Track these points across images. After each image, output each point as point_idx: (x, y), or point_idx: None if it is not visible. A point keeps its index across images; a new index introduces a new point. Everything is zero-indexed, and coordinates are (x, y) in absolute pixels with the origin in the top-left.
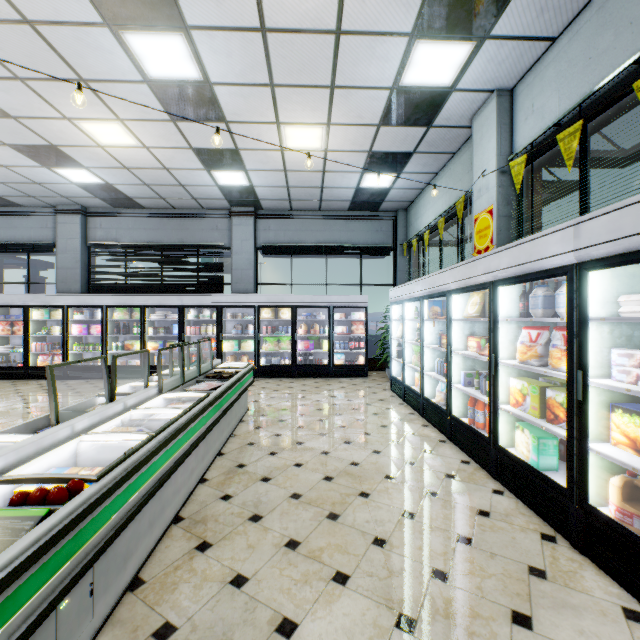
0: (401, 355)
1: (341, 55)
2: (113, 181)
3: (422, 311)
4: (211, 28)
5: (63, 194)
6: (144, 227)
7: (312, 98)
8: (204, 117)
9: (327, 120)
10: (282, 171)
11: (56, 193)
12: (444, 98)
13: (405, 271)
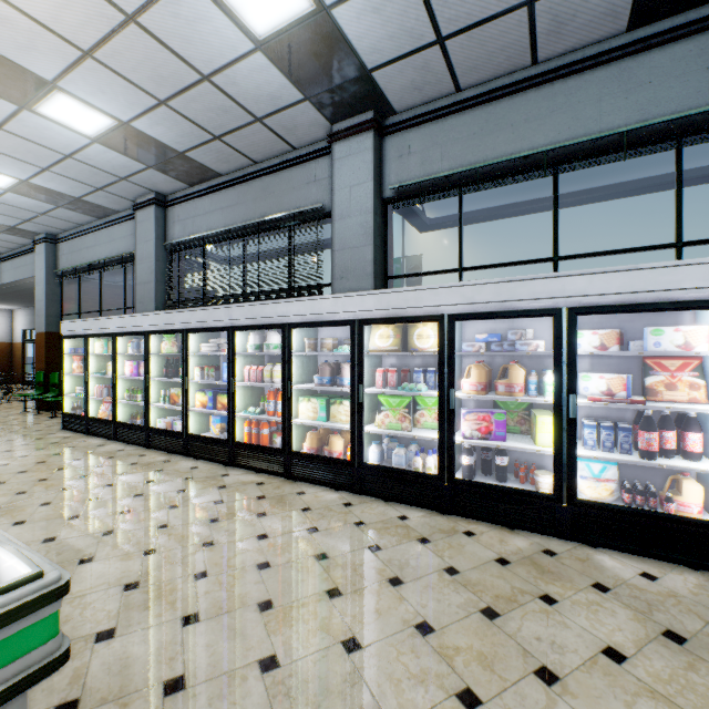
0: None
1: None
2: (120, 112)
3: None
4: None
5: (116, 173)
6: (221, 206)
7: None
8: None
9: None
10: None
11: (108, 173)
12: None
13: None
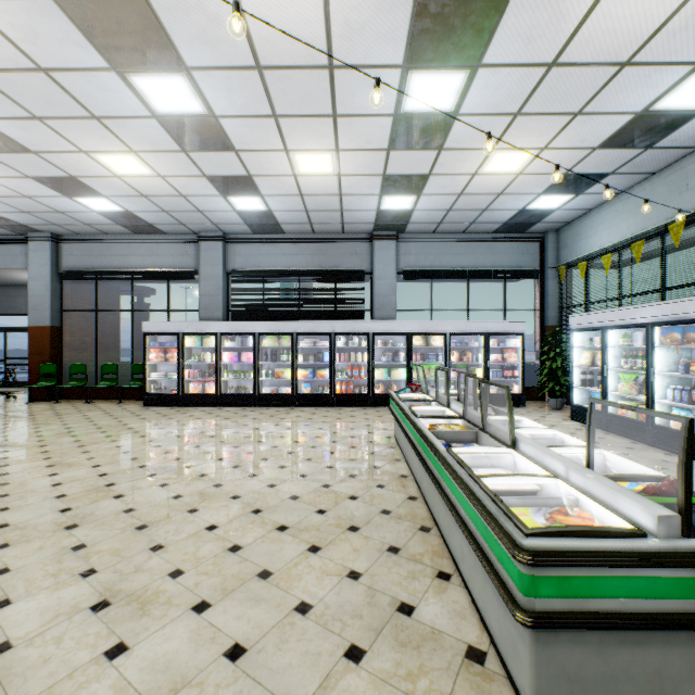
0: (586, 383)
1: (611, 84)
2: (276, 208)
3: (652, 338)
4: (501, 65)
5: (215, 221)
6: (283, 253)
7: (547, 125)
8: (422, 145)
9: (545, 145)
10: (456, 195)
11: (209, 220)
12: (685, 120)
13: (555, 295)
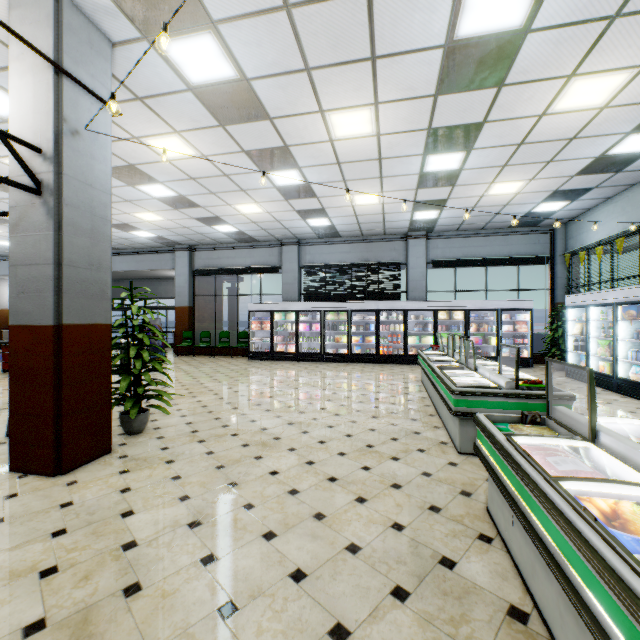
0: (578, 349)
1: (567, 147)
2: (337, 223)
3: (616, 314)
4: (486, 148)
5: (294, 233)
6: (339, 251)
7: (529, 168)
8: (440, 185)
9: (532, 177)
10: (470, 208)
11: (290, 233)
12: (639, 157)
13: (563, 277)
